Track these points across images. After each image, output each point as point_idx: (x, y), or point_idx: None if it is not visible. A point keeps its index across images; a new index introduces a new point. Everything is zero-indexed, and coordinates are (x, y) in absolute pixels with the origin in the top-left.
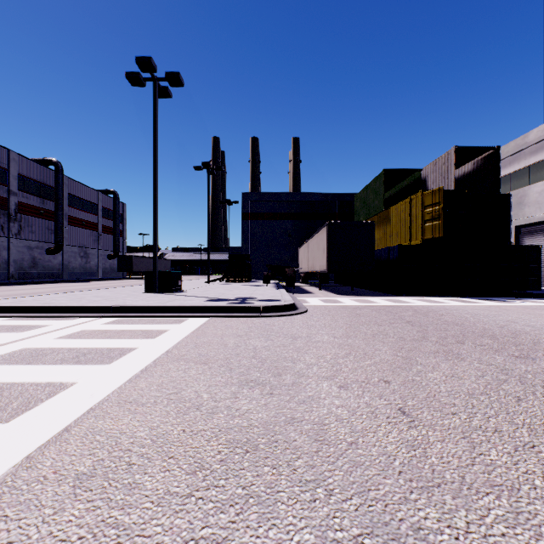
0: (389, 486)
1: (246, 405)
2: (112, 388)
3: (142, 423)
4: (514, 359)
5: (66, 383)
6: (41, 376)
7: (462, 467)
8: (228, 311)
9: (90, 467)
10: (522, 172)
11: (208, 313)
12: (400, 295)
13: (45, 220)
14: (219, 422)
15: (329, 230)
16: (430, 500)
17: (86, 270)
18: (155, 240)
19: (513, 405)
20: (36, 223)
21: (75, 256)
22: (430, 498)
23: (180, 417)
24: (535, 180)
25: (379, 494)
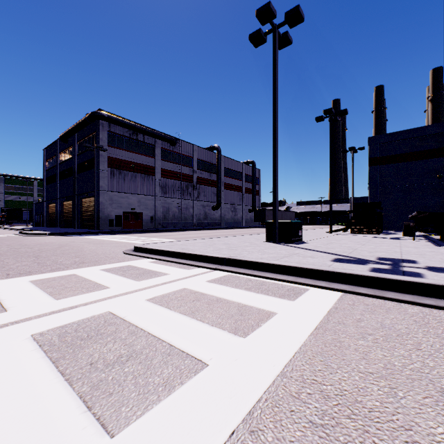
0: None
1: None
2: None
3: None
4: None
5: None
6: None
7: None
8: (373, 285)
9: None
10: None
11: (338, 283)
12: None
13: (211, 187)
14: None
15: None
16: None
17: (234, 221)
18: (274, 190)
19: None
20: (206, 189)
21: (228, 210)
22: None
23: None
24: None
25: None
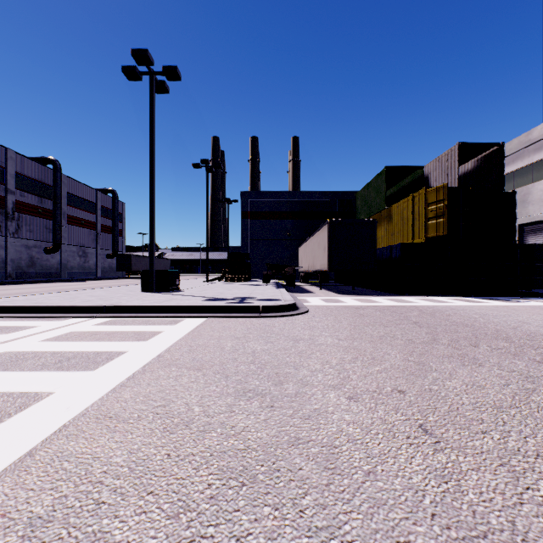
0: (422, 537)
1: (242, 420)
2: (92, 399)
3: (120, 445)
4: (537, 365)
5: (42, 394)
6: (15, 385)
7: (509, 507)
8: (226, 311)
9: (48, 508)
10: (525, 169)
11: (205, 313)
12: (403, 294)
13: (43, 219)
14: (211, 443)
15: (330, 228)
16: None
17: (84, 270)
18: (151, 239)
19: None
20: (33, 222)
21: (73, 255)
22: None
23: (166, 437)
24: (539, 178)
25: None
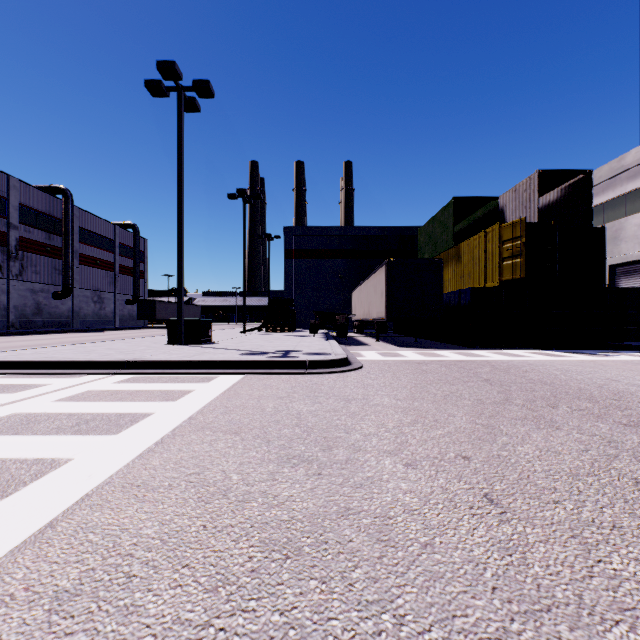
0: (481, 610)
1: (286, 489)
2: (117, 466)
3: (151, 516)
4: (623, 428)
5: (59, 460)
6: (28, 451)
7: (577, 580)
8: (267, 367)
9: (75, 581)
10: (617, 200)
11: (243, 369)
12: (473, 347)
13: (51, 259)
14: (252, 513)
15: (388, 270)
16: (539, 632)
17: (100, 318)
18: (180, 282)
19: (631, 489)
20: (40, 262)
21: (87, 301)
22: (539, 629)
23: (201, 507)
24: (633, 211)
25: (468, 623)
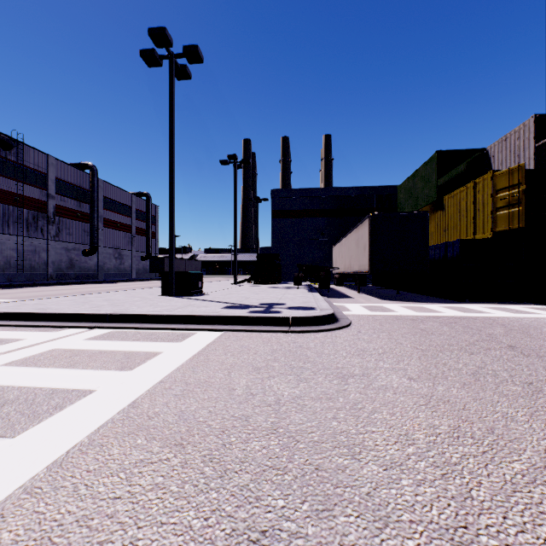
0: None
1: None
2: None
3: None
4: None
5: None
6: None
7: None
8: (247, 323)
9: None
10: None
11: (223, 325)
12: (463, 301)
13: (81, 222)
14: None
15: (371, 223)
16: None
17: (120, 271)
18: (171, 237)
19: None
20: (73, 225)
21: (110, 257)
22: None
23: None
24: None
25: None
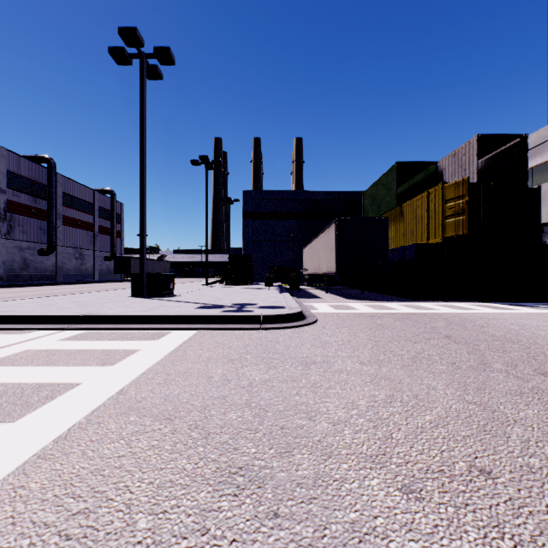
0: None
1: None
2: None
3: None
4: None
5: None
6: None
7: None
8: (221, 321)
9: None
10: (545, 165)
11: (197, 324)
12: (418, 299)
13: (37, 220)
14: None
15: (338, 228)
16: None
17: (81, 272)
18: (142, 238)
19: None
20: (27, 222)
21: (69, 257)
22: None
23: None
24: None
25: None
